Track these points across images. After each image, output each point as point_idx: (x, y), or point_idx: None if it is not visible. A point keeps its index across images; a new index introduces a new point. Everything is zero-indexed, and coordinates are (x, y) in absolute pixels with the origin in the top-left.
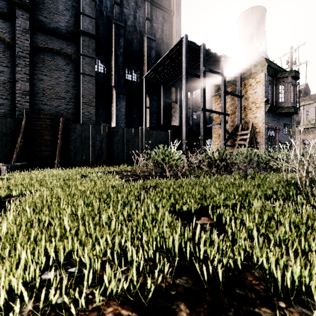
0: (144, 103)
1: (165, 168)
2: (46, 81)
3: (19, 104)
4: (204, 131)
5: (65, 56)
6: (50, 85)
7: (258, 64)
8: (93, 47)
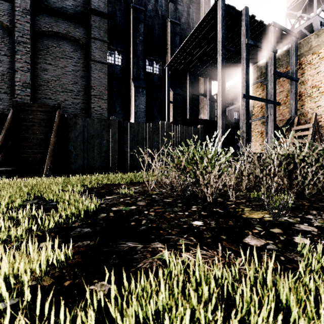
0: (167, 97)
1: (200, 181)
2: (50, 71)
3: (18, 99)
4: (246, 126)
5: (73, 41)
6: (55, 76)
7: (323, 33)
8: (104, 28)
